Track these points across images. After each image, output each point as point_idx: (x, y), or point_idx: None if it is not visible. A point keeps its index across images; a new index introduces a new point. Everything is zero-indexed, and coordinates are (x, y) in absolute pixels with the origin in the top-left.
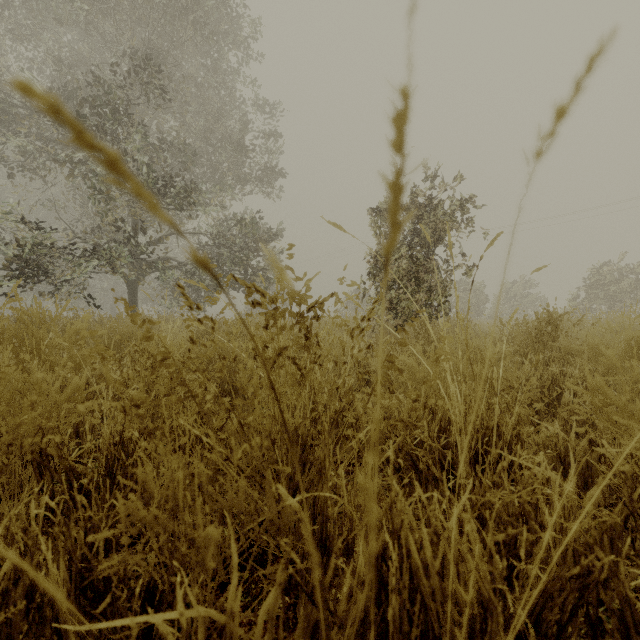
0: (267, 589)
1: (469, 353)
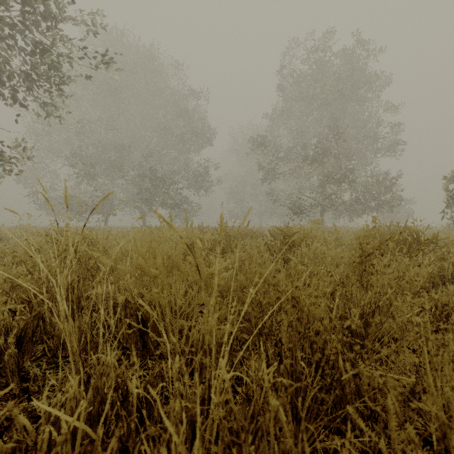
0: None
1: None
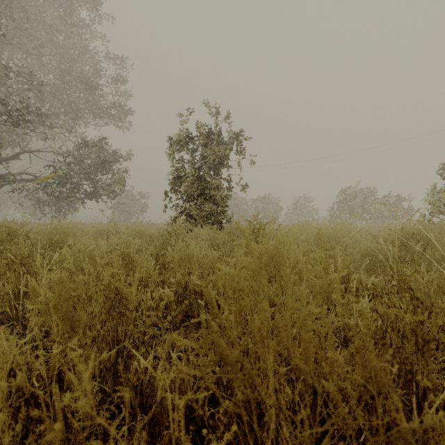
0: None
1: (188, 258)
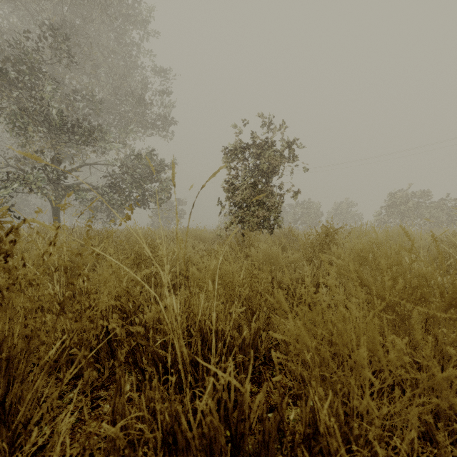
0: None
1: (270, 258)
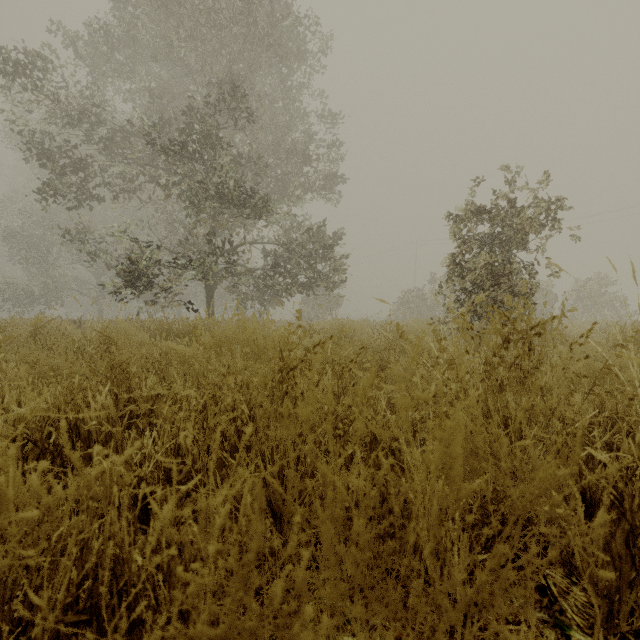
0: (538, 524)
1: None
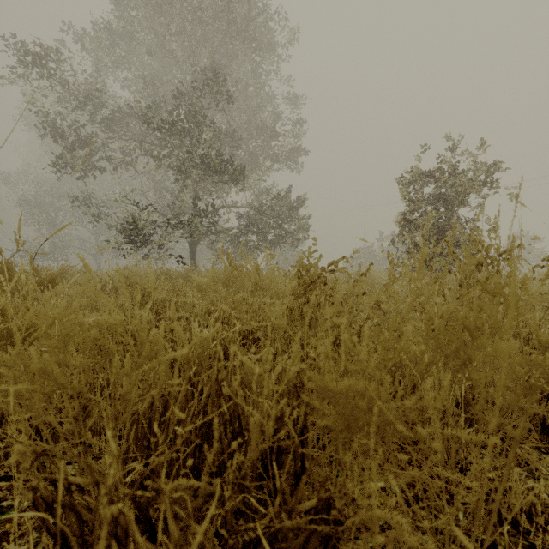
0: (511, 408)
1: None
